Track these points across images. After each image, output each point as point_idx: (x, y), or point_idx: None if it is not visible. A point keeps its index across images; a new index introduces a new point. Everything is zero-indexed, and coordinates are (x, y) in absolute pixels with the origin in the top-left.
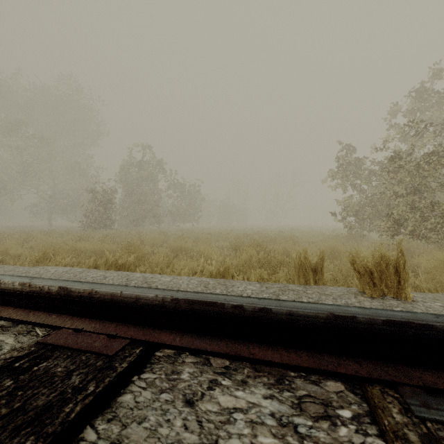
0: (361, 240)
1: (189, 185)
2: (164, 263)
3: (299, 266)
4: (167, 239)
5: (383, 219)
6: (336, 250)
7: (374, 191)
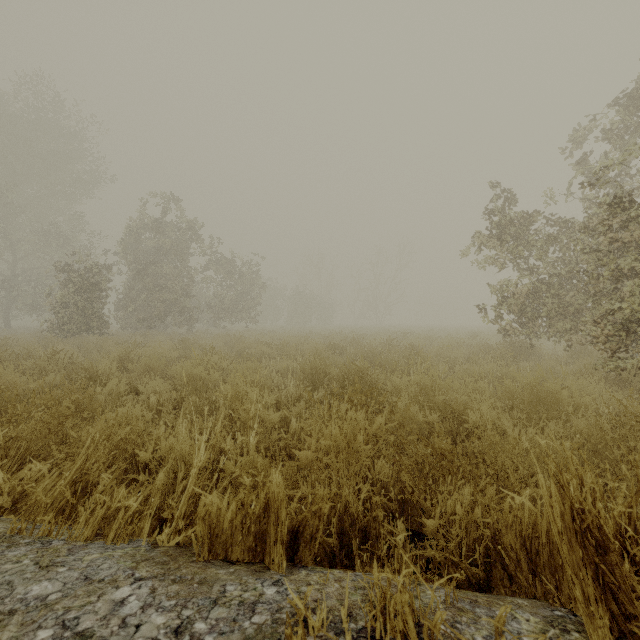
0: (529, 354)
1: (242, 263)
2: (99, 454)
3: (570, 535)
4: (189, 355)
5: (597, 320)
6: (545, 393)
7: (551, 271)
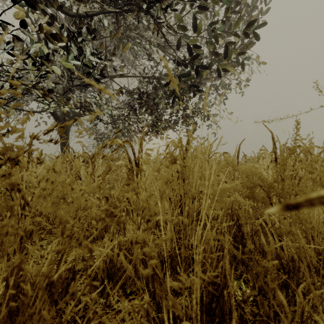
0: None
1: None
2: None
3: None
4: None
5: None
6: None
7: None
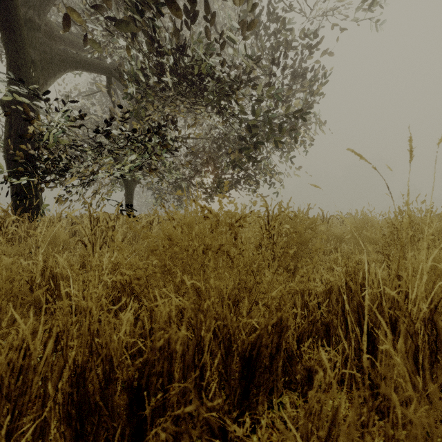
0: None
1: None
2: None
3: None
4: None
5: None
6: None
7: None
